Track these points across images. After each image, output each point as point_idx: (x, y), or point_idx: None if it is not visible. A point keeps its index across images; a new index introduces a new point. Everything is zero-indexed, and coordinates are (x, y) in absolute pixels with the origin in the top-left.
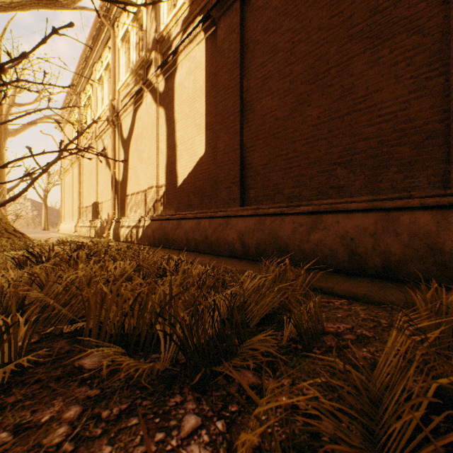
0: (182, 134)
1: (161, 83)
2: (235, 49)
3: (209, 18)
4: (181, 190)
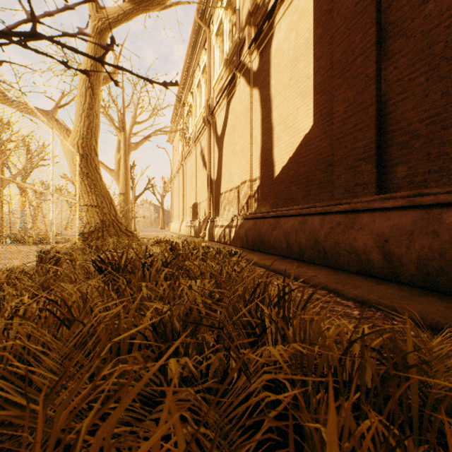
0: (280, 111)
1: (255, 61)
2: None
3: None
4: (279, 181)
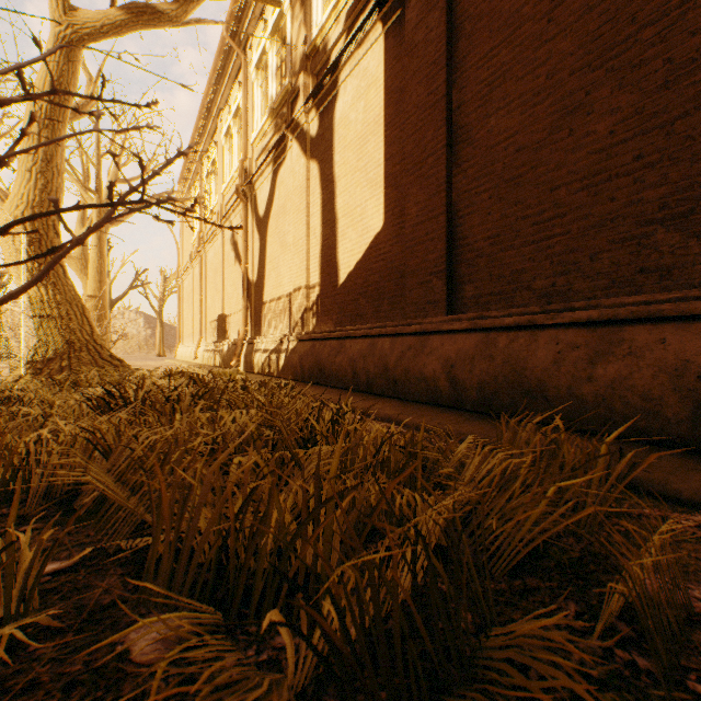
0: (346, 200)
1: (313, 123)
2: (437, 39)
3: None
4: (344, 291)
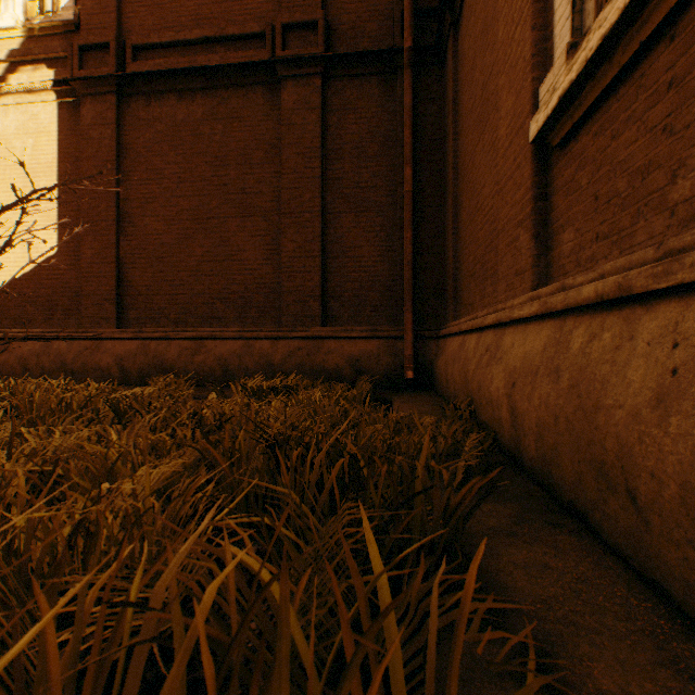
0: (9, 215)
1: None
2: (110, 147)
3: (67, 84)
4: (6, 296)
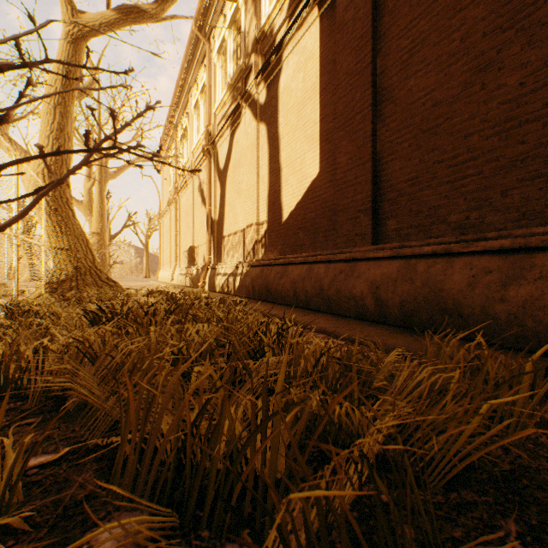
0: (289, 153)
1: (262, 93)
2: (364, 16)
3: None
4: (287, 227)
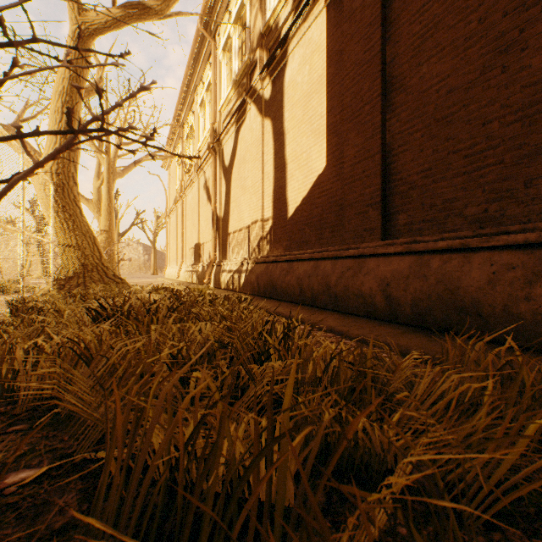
0: (294, 148)
1: (267, 88)
2: (372, 3)
3: None
4: (292, 223)
